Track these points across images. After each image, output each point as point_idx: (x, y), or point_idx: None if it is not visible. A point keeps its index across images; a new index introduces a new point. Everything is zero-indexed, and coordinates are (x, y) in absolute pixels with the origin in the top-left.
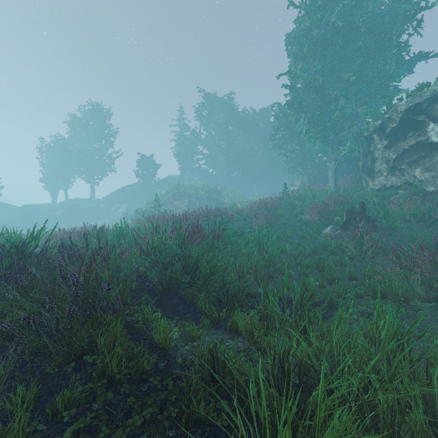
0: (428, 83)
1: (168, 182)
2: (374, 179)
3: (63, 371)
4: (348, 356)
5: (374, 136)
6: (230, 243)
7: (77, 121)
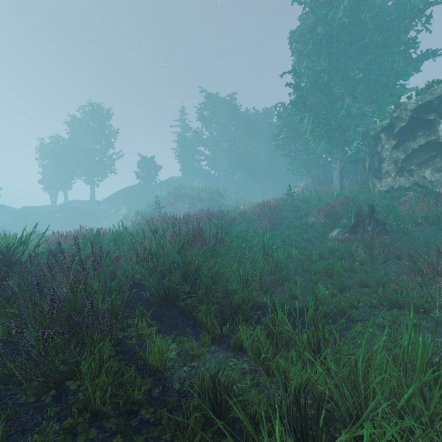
0: (438, 80)
1: (169, 183)
2: (381, 180)
3: (40, 402)
4: (379, 392)
5: (382, 136)
6: (233, 248)
7: (77, 122)
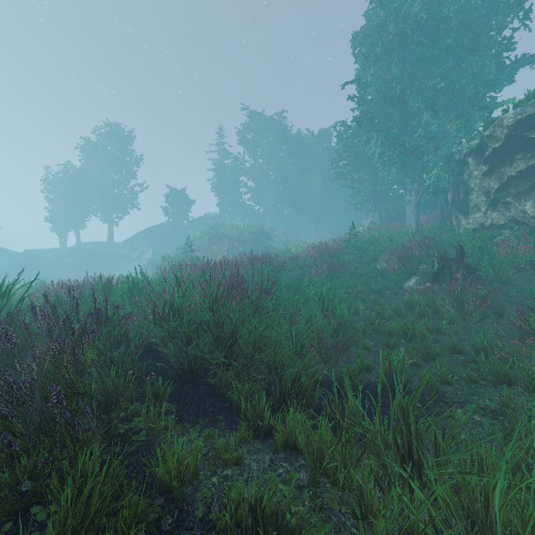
0: None
1: (204, 222)
2: (468, 216)
3: None
4: None
5: (469, 160)
6: (283, 301)
7: (92, 146)
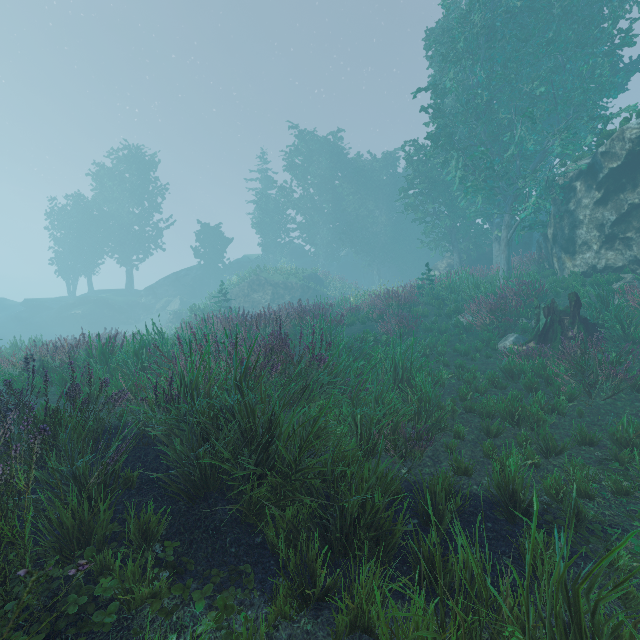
0: None
1: (243, 265)
2: (574, 256)
3: None
4: None
5: (577, 185)
6: (342, 371)
7: (106, 173)
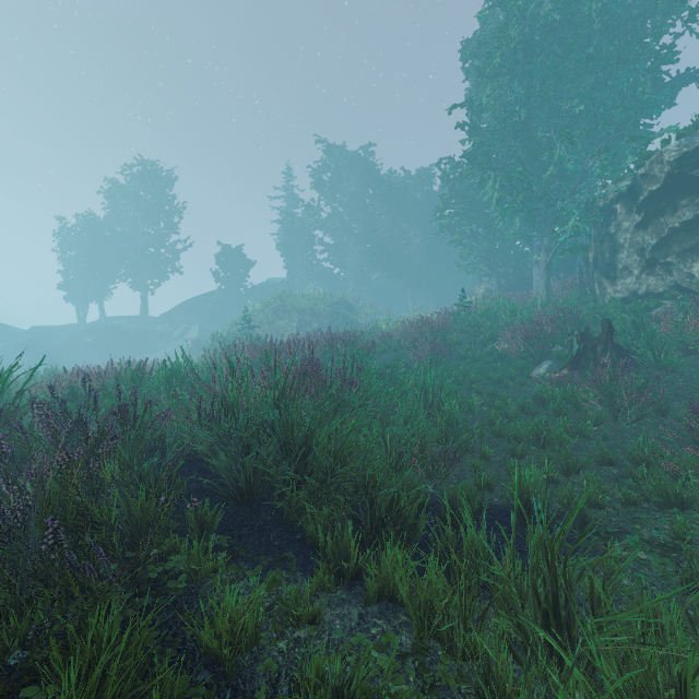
0: None
1: (266, 289)
2: (615, 282)
3: None
4: None
5: (617, 207)
6: (373, 395)
7: (119, 190)
